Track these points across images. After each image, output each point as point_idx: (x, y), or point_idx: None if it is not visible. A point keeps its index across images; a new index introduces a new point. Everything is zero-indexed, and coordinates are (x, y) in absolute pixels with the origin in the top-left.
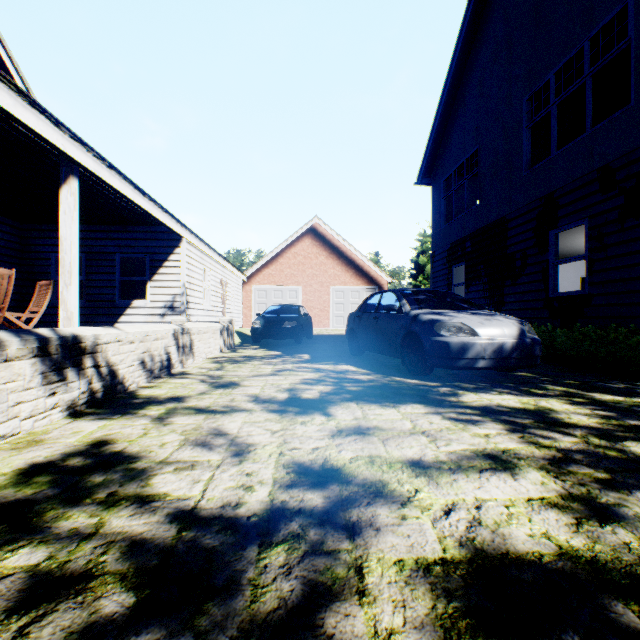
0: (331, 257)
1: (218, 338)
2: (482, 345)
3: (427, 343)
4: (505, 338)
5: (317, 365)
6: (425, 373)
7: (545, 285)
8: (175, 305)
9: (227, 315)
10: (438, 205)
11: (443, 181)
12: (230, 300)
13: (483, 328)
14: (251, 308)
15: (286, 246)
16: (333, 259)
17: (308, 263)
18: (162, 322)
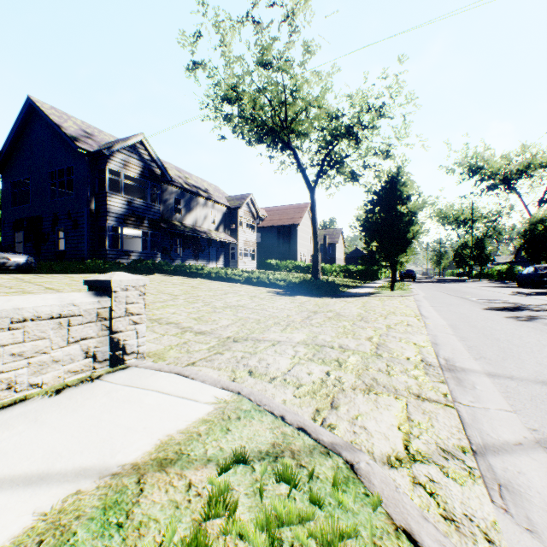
0: None
1: None
2: (13, 262)
3: None
4: (22, 261)
5: None
6: None
7: (55, 247)
8: None
9: None
10: (8, 194)
11: (11, 182)
12: None
13: (14, 258)
14: None
15: None
16: None
17: None
18: None
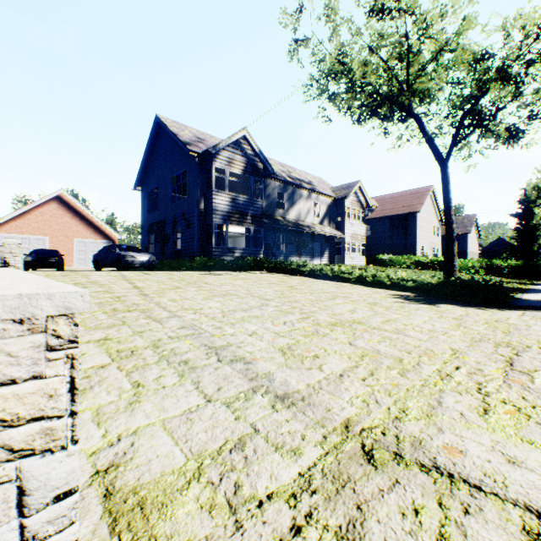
0: (75, 218)
1: None
2: (138, 261)
3: (123, 261)
4: (145, 259)
5: None
6: (123, 270)
7: (174, 246)
8: None
9: None
10: (145, 204)
11: (147, 193)
12: None
13: (139, 257)
14: None
15: (34, 206)
16: (77, 220)
17: (55, 221)
18: None
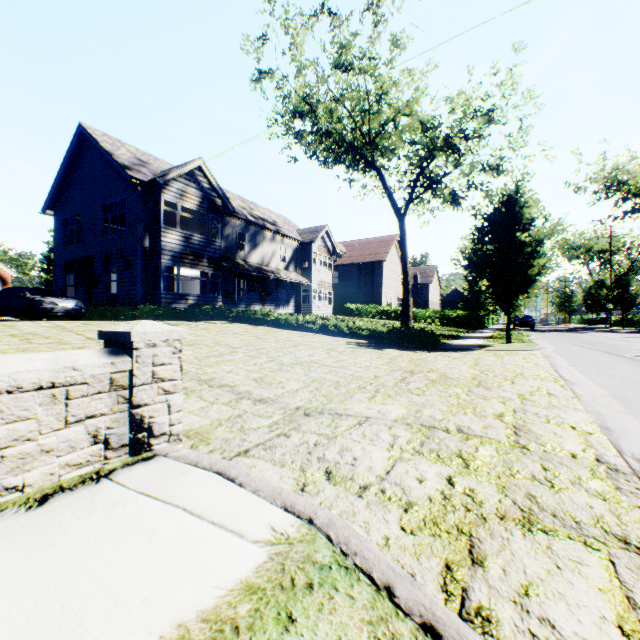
0: None
1: None
2: (61, 308)
3: (39, 308)
4: (70, 306)
5: None
6: (38, 319)
7: (107, 290)
8: None
9: None
10: (59, 233)
11: (63, 220)
12: None
13: (62, 303)
14: None
15: None
16: None
17: None
18: None
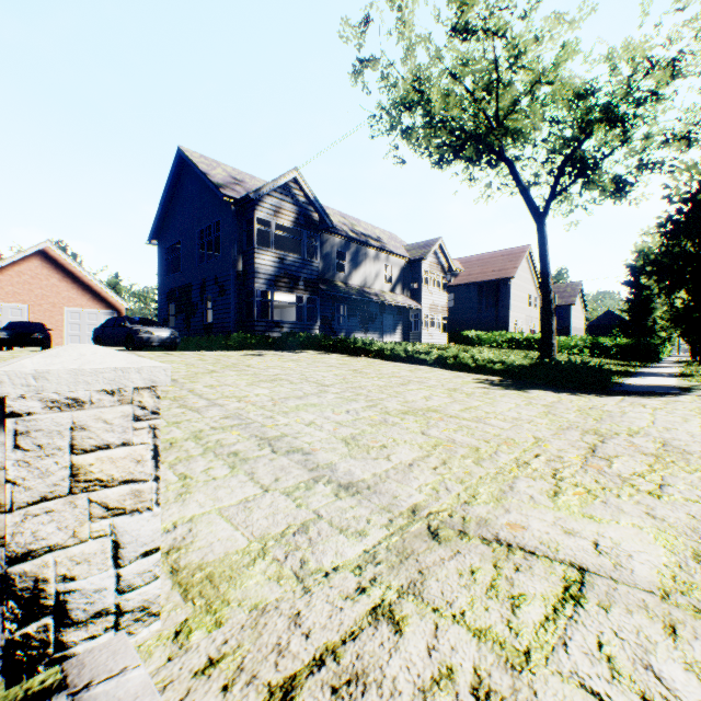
0: (66, 281)
1: None
2: (156, 338)
3: (136, 337)
4: (165, 336)
5: None
6: (136, 349)
7: (203, 319)
8: None
9: None
10: (163, 263)
11: (165, 249)
12: None
13: (157, 332)
14: None
15: (8, 263)
16: (69, 283)
17: (38, 283)
18: None
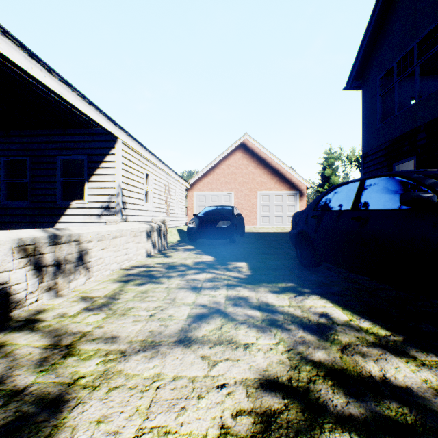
0: (258, 167)
1: (143, 241)
2: None
3: None
4: None
5: (266, 295)
6: None
7: None
8: (111, 205)
9: (171, 215)
10: (372, 104)
11: (379, 78)
12: (174, 203)
13: None
14: (193, 210)
15: (221, 159)
16: (260, 169)
17: (239, 173)
18: (98, 222)
